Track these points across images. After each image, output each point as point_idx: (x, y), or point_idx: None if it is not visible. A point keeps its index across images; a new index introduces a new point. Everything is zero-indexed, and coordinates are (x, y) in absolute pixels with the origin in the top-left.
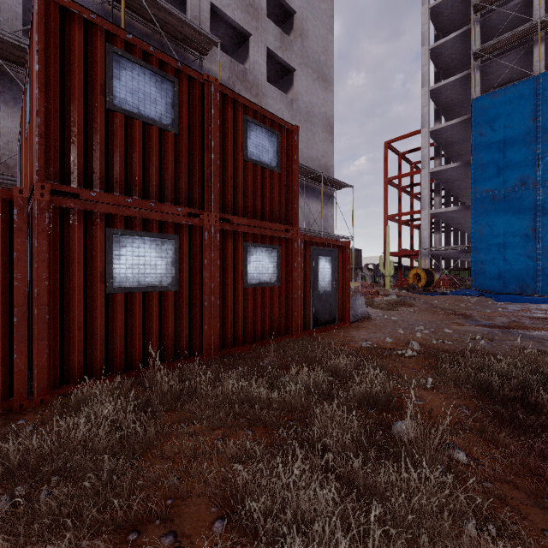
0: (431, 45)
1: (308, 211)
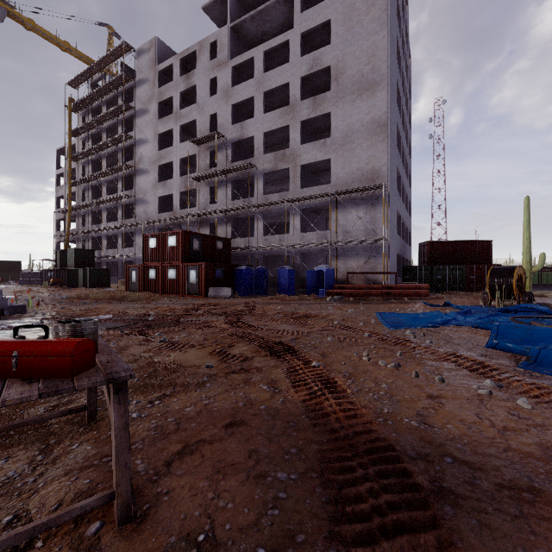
0: None
1: (346, 222)
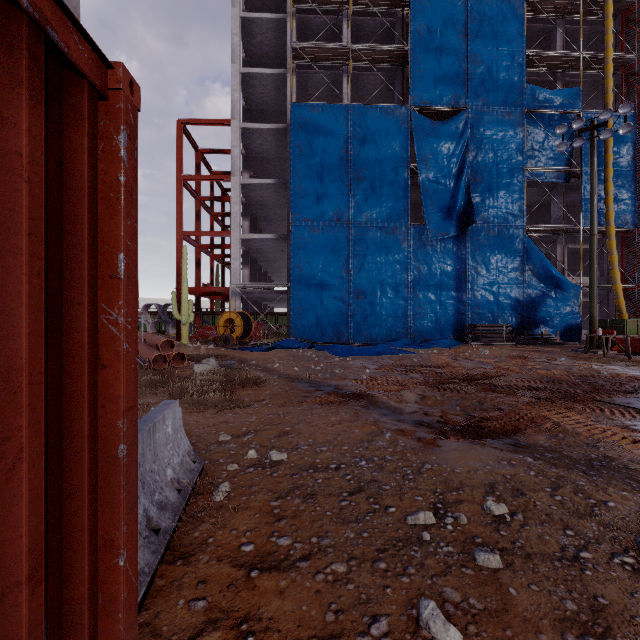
0: (243, 13)
1: None
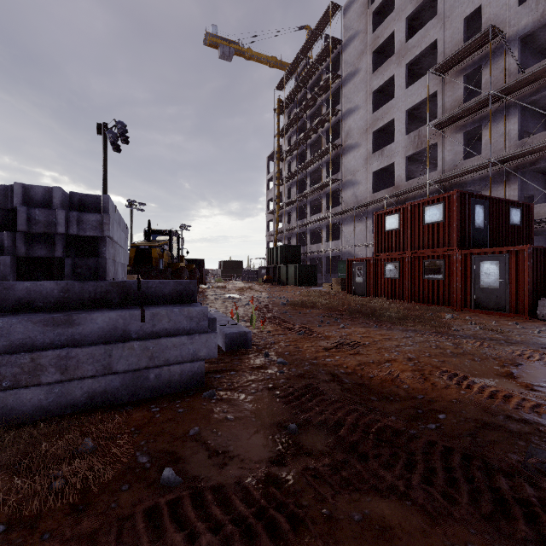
0: None
1: None
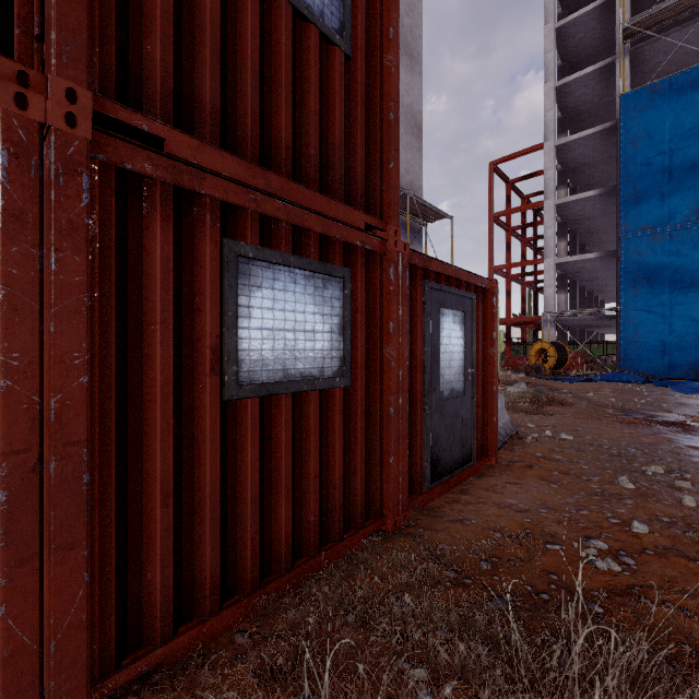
0: (558, 23)
1: None
